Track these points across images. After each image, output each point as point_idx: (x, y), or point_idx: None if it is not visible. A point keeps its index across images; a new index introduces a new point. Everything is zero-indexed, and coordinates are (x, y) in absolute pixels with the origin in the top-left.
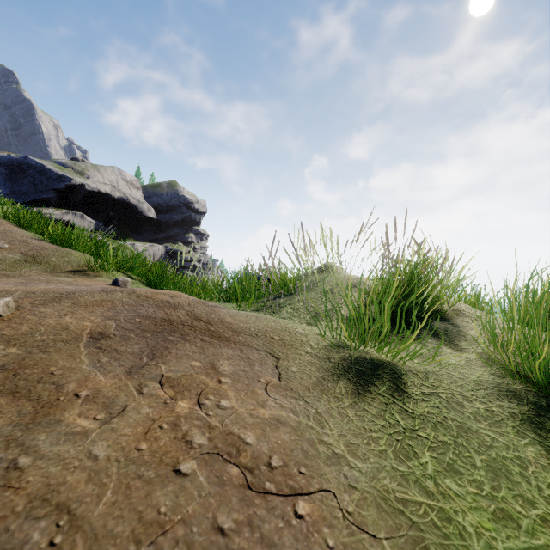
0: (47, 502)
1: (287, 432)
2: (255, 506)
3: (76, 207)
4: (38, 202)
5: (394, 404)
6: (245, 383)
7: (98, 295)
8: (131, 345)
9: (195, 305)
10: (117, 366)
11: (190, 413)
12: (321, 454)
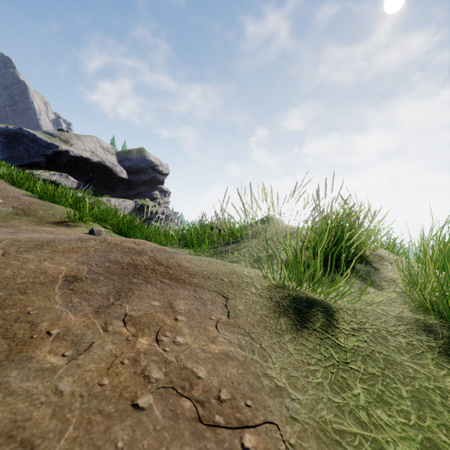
0: (12, 438)
1: (235, 366)
2: (205, 439)
3: (61, 169)
4: (30, 165)
5: (328, 339)
6: (198, 321)
7: (74, 243)
8: (99, 287)
9: (157, 251)
10: (86, 306)
11: (149, 349)
12: (265, 386)
